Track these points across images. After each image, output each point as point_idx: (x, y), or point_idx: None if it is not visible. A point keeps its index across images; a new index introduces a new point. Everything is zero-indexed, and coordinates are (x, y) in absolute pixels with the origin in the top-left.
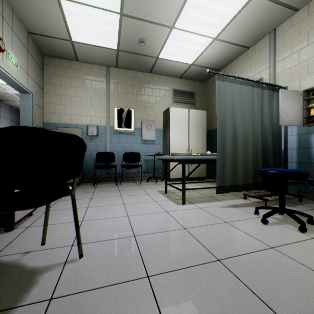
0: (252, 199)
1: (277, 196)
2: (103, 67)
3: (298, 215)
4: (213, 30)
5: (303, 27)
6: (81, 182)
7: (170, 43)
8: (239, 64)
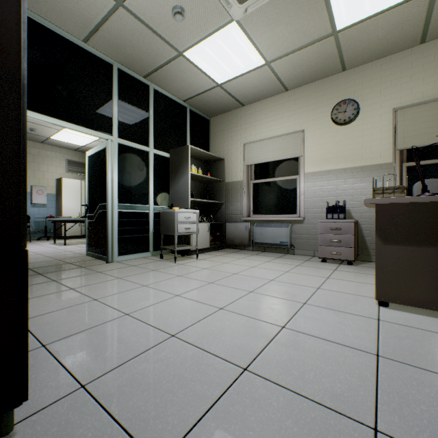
0: None
1: None
2: None
3: None
4: (94, 137)
5: None
6: None
7: (61, 135)
8: None
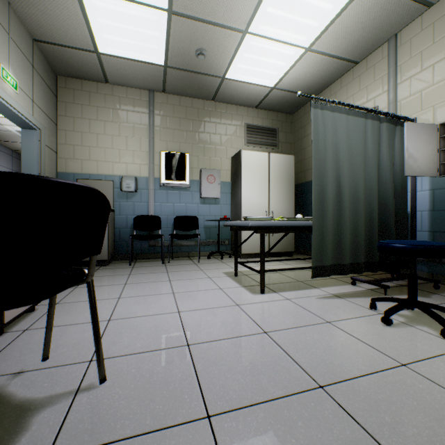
0: (365, 286)
1: (400, 281)
2: (145, 92)
3: (436, 311)
4: (306, 36)
5: (439, 30)
6: (112, 260)
7: (243, 56)
8: (342, 87)
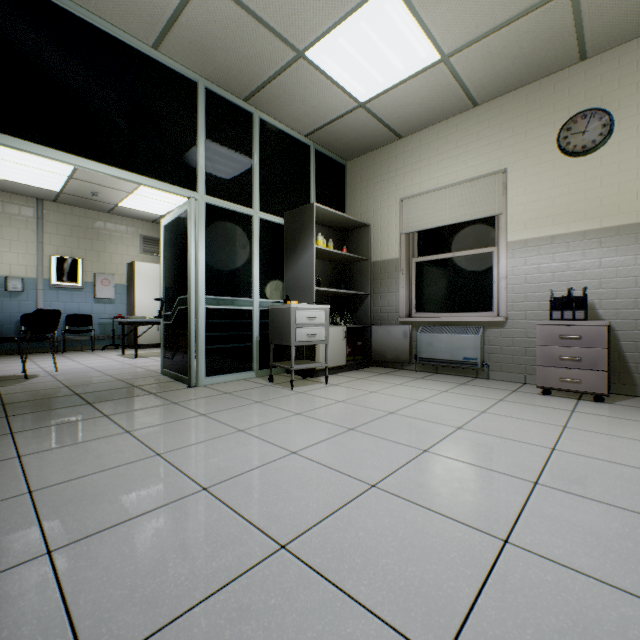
0: None
1: None
2: (33, 200)
3: None
4: (177, 202)
5: None
6: None
7: (132, 200)
8: None
